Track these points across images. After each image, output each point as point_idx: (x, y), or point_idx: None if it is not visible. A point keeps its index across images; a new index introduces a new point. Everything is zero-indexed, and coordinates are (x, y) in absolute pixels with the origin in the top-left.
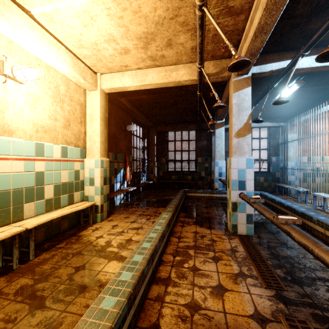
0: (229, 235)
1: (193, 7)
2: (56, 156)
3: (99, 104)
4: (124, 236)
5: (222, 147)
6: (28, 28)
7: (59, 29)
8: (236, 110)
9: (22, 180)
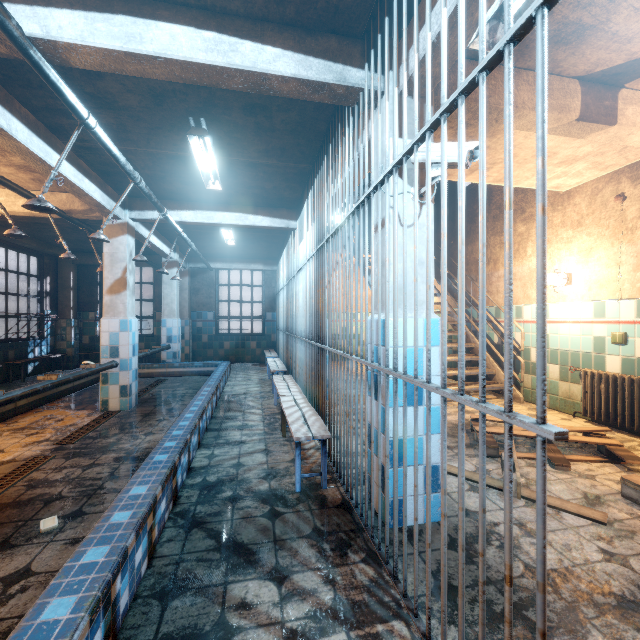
0: (95, 413)
1: None
2: None
3: None
4: None
5: (174, 298)
6: None
7: None
8: (108, 261)
9: None
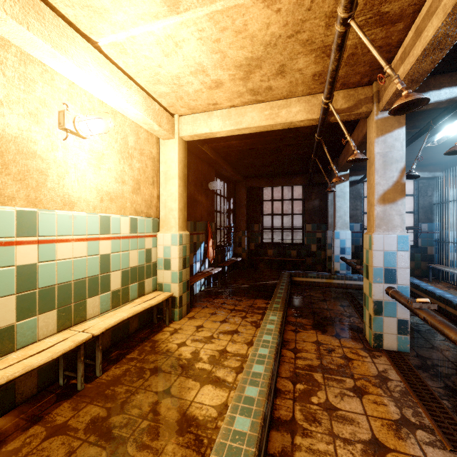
0: (369, 349)
1: (324, 18)
2: (124, 231)
3: (178, 157)
4: (215, 345)
5: (346, 210)
6: (94, 65)
7: (132, 61)
8: (380, 162)
9: (85, 268)
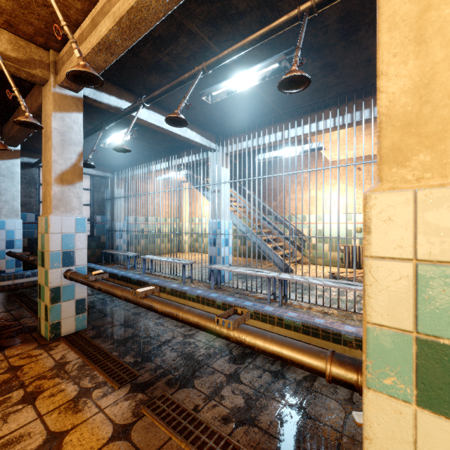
0: (46, 344)
1: None
2: None
3: None
4: None
5: (16, 195)
6: None
7: None
8: (58, 140)
9: None
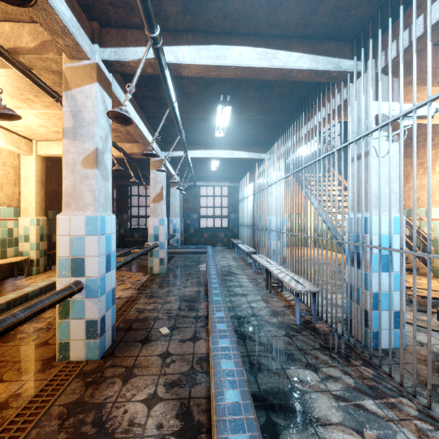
0: (146, 274)
1: None
2: None
3: (35, 168)
4: None
5: (177, 205)
6: None
7: None
8: (153, 182)
9: None
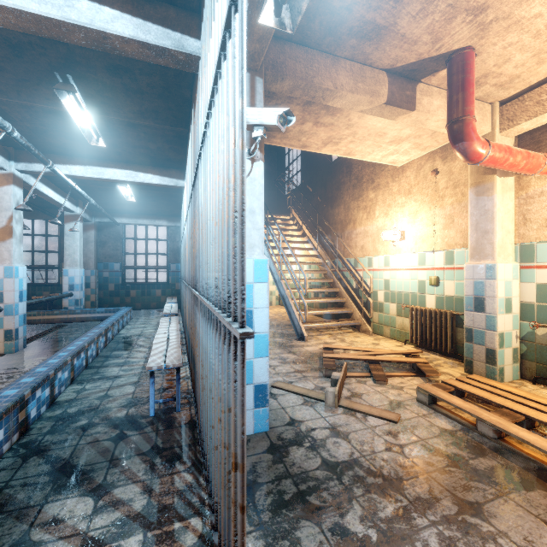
0: None
1: None
2: None
3: None
4: None
5: (76, 249)
6: None
7: None
8: None
9: None
